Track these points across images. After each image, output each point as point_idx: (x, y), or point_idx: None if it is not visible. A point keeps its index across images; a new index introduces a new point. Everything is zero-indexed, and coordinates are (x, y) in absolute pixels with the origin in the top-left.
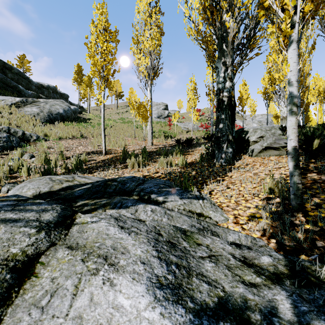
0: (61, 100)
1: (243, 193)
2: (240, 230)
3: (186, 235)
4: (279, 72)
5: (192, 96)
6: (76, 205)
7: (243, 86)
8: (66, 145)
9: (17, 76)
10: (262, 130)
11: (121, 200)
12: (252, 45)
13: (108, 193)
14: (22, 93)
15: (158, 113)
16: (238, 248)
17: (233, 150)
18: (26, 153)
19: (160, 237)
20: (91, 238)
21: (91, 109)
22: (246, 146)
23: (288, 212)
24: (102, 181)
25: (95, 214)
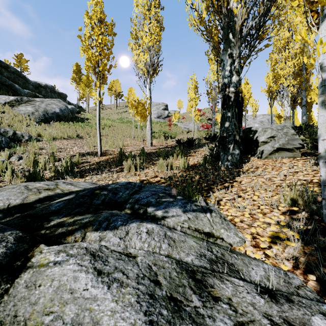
0: (58, 100)
1: (258, 203)
2: (263, 257)
3: (195, 280)
4: (308, 55)
5: (193, 95)
6: (49, 226)
7: (245, 85)
8: (60, 146)
9: (13, 75)
10: (273, 130)
11: (108, 218)
12: (261, 36)
13: (95, 206)
14: (17, 92)
15: (158, 113)
16: (274, 301)
17: (241, 151)
18: (15, 154)
19: (157, 290)
20: (41, 303)
21: (90, 109)
22: (253, 147)
23: (321, 232)
24: (89, 190)
25: (64, 247)
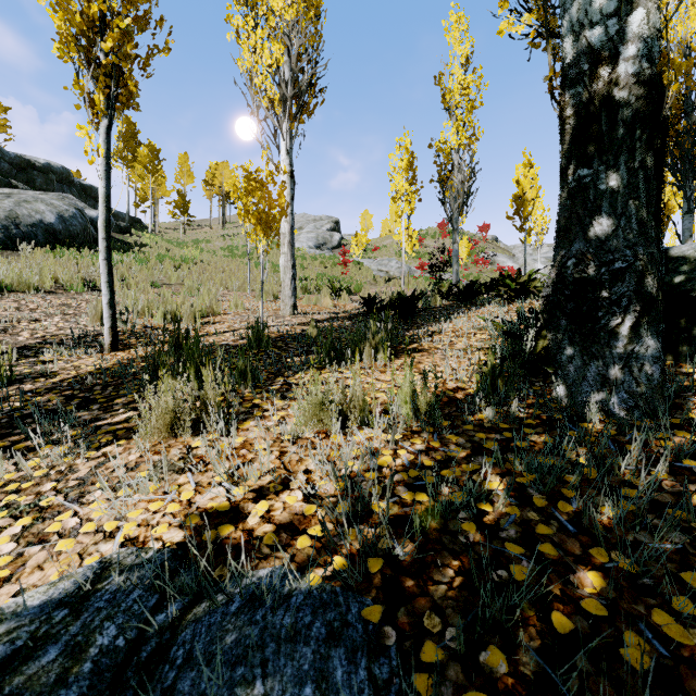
0: (65, 195)
1: None
2: None
3: None
4: None
5: (404, 185)
6: None
7: (525, 169)
8: (4, 313)
9: None
10: None
11: None
12: None
13: None
14: None
15: (318, 238)
16: None
17: (661, 344)
18: None
19: None
20: None
21: (163, 228)
22: (688, 326)
23: None
24: None
25: None
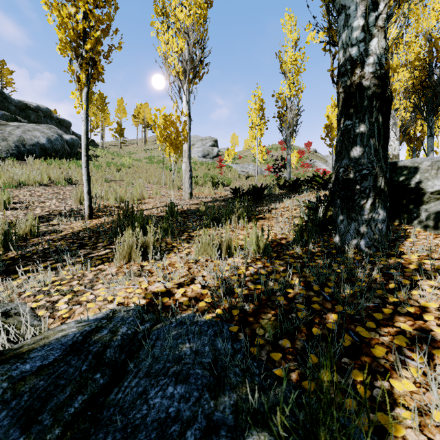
0: (50, 126)
1: None
2: None
3: None
4: None
5: (257, 119)
6: None
7: (332, 108)
8: (23, 197)
9: None
10: None
11: None
12: None
13: None
14: None
15: (204, 151)
16: None
17: (388, 213)
18: None
19: None
20: None
21: (107, 145)
22: (407, 204)
23: None
24: None
25: None
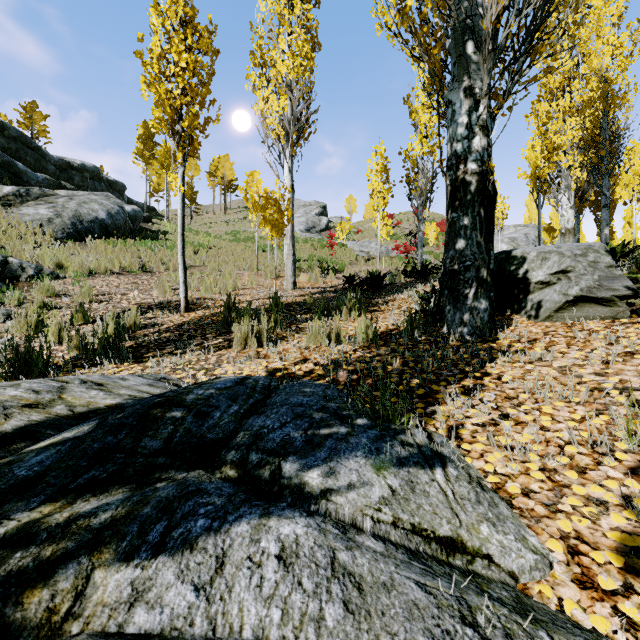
0: (106, 194)
1: (557, 438)
2: (620, 630)
3: None
4: None
5: (379, 184)
6: None
7: None
8: (101, 288)
9: (16, 144)
10: (563, 256)
11: (170, 505)
12: (537, 48)
13: (143, 458)
14: (22, 177)
15: (308, 222)
16: None
17: (491, 303)
18: (0, 307)
19: None
20: None
21: (173, 215)
22: (518, 294)
23: None
24: (136, 407)
25: None
